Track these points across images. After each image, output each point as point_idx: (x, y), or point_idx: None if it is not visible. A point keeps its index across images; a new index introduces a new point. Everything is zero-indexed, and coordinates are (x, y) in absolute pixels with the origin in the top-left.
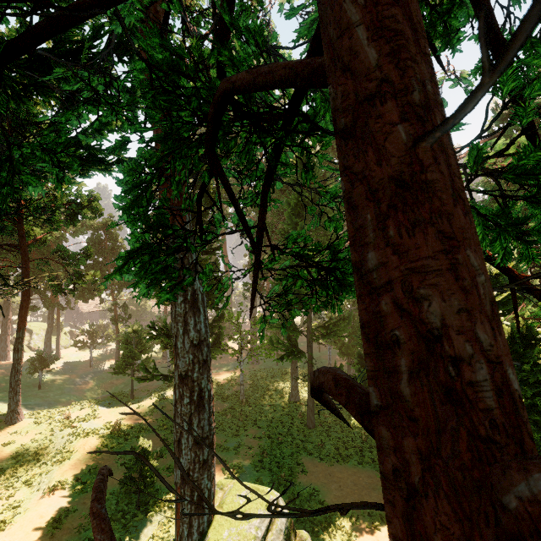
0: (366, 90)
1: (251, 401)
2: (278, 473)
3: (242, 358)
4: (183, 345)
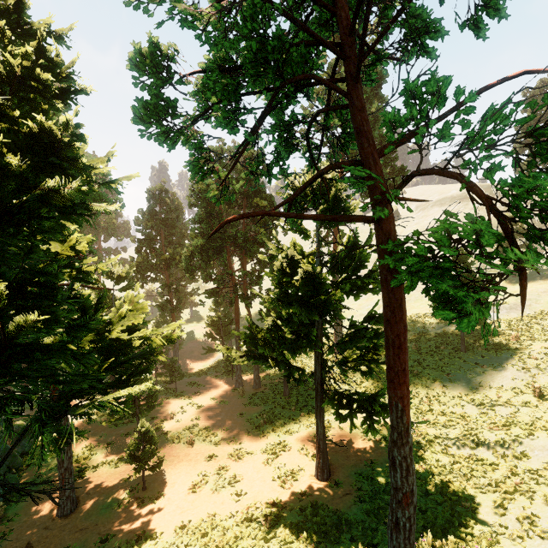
0: None
1: None
2: None
3: None
4: None
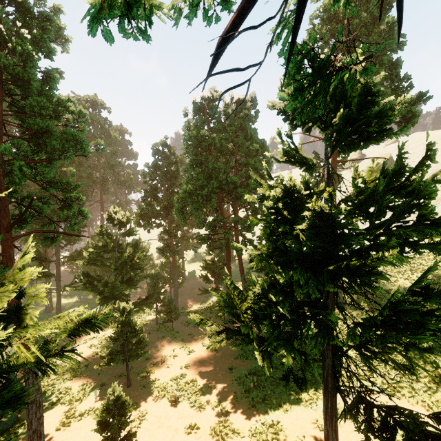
0: (1, 209)
1: None
2: None
3: None
4: None
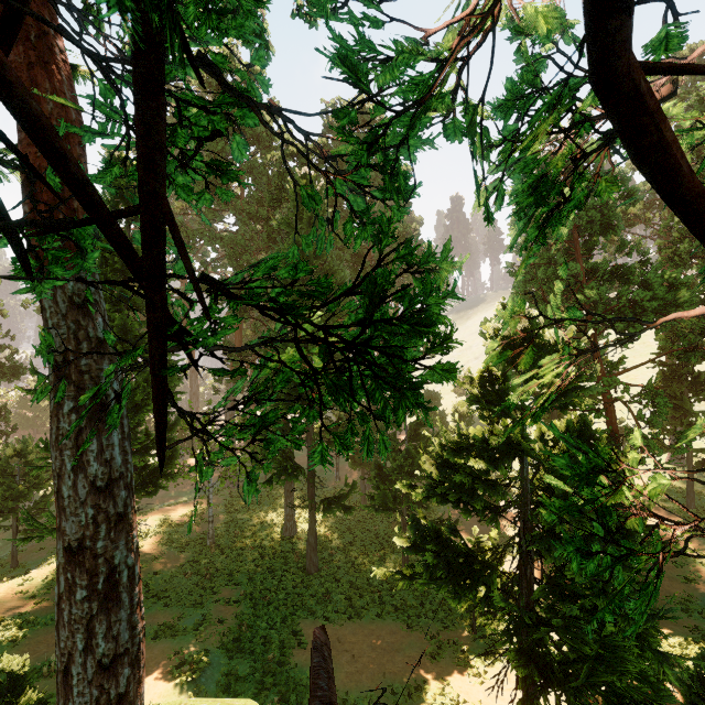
0: None
1: (225, 544)
2: (264, 655)
3: (210, 483)
4: (75, 491)
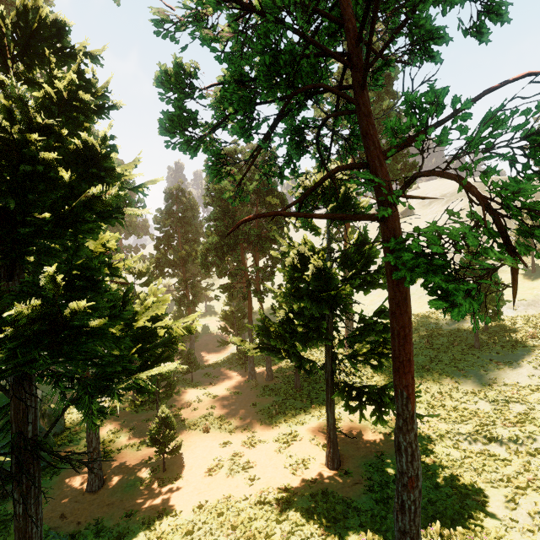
0: None
1: None
2: None
3: None
4: None
